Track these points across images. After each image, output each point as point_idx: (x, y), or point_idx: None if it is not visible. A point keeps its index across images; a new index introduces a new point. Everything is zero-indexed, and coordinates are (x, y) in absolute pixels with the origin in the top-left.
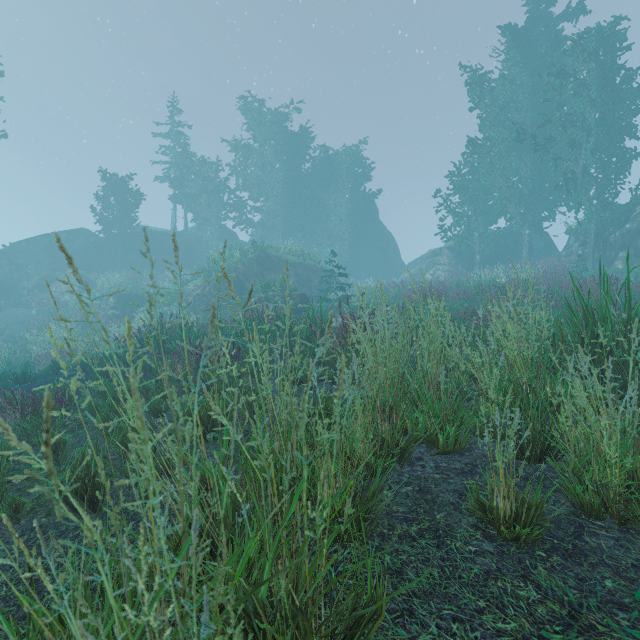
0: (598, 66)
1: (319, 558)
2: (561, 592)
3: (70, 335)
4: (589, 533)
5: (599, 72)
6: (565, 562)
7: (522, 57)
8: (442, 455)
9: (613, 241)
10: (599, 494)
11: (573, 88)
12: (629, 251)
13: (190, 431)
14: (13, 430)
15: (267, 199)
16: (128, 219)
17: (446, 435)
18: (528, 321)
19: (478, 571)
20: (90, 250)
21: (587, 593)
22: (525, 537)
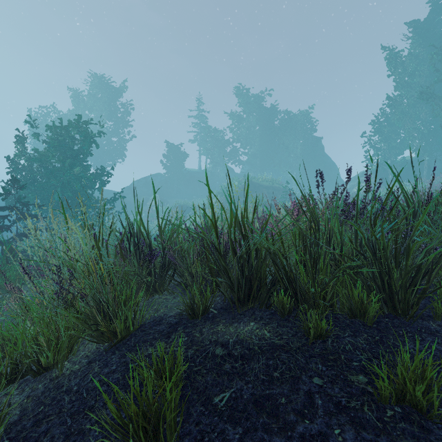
0: None
1: None
2: None
3: None
4: None
5: None
6: None
7: (422, 41)
8: None
9: None
10: None
11: None
12: None
13: None
14: None
15: (251, 148)
16: (179, 166)
17: None
18: None
19: None
20: (162, 184)
21: None
22: None
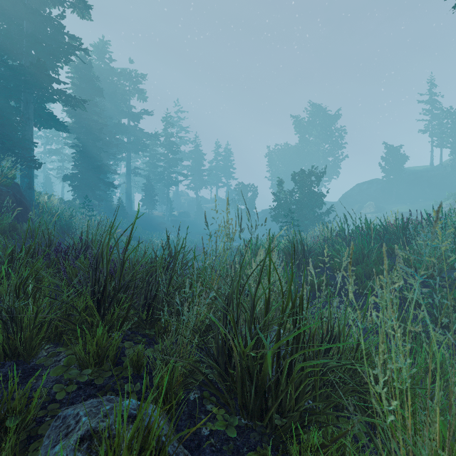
0: None
1: None
2: None
3: None
4: None
5: None
6: None
7: None
8: None
9: None
10: None
11: None
12: None
13: None
14: None
15: None
16: (399, 169)
17: None
18: None
19: None
20: (378, 190)
21: None
22: None
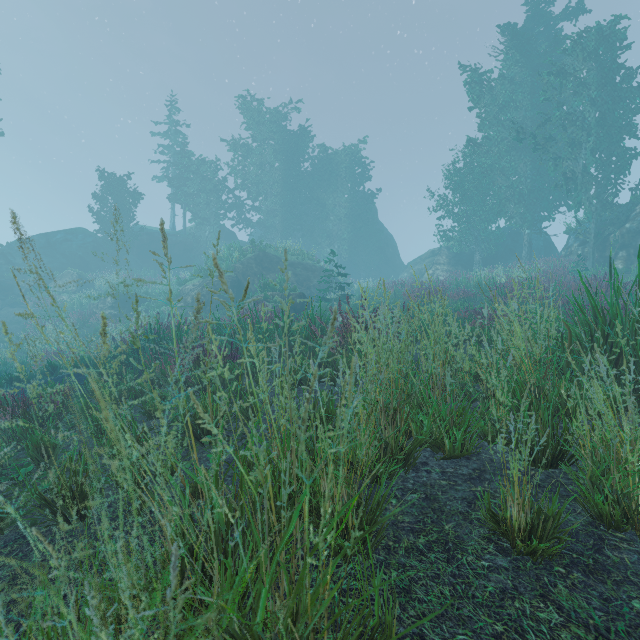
0: (598, 65)
1: (322, 585)
2: (585, 614)
3: (42, 333)
4: (610, 546)
5: (599, 71)
6: (587, 579)
7: (522, 56)
8: (448, 460)
9: (613, 241)
10: (619, 504)
11: (573, 87)
12: (629, 251)
13: (175, 442)
14: (3, 433)
15: (266, 199)
16: (126, 218)
17: (453, 439)
18: (533, 320)
19: (493, 589)
20: (88, 249)
21: (614, 615)
22: (542, 551)
